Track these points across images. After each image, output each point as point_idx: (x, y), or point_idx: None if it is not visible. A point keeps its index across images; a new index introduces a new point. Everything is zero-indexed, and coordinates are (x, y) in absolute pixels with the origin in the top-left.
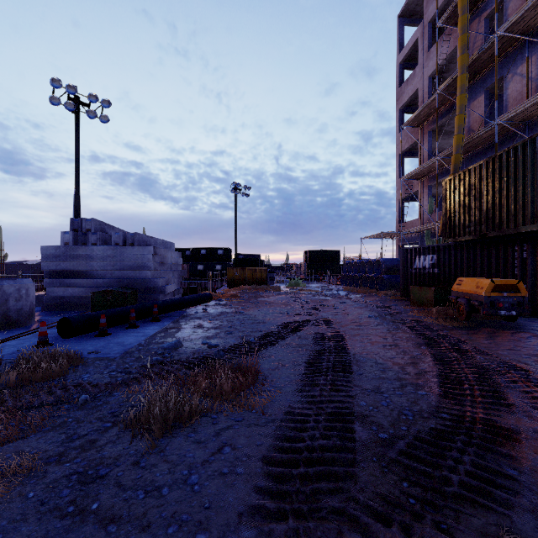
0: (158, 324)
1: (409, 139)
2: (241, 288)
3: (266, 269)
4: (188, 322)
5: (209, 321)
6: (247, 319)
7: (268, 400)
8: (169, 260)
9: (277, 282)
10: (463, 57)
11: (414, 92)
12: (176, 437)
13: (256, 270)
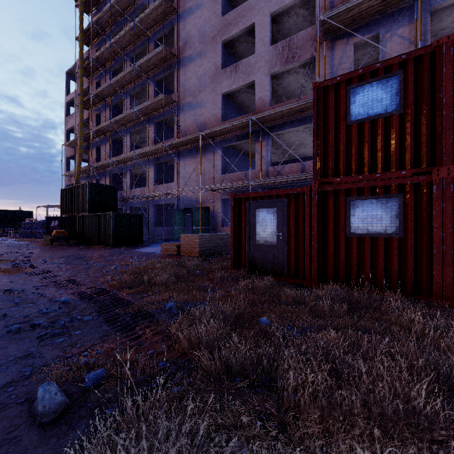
0: None
1: (71, 152)
2: None
3: None
4: None
5: None
6: None
7: None
8: None
9: None
10: (81, 132)
11: (73, 126)
12: None
13: None
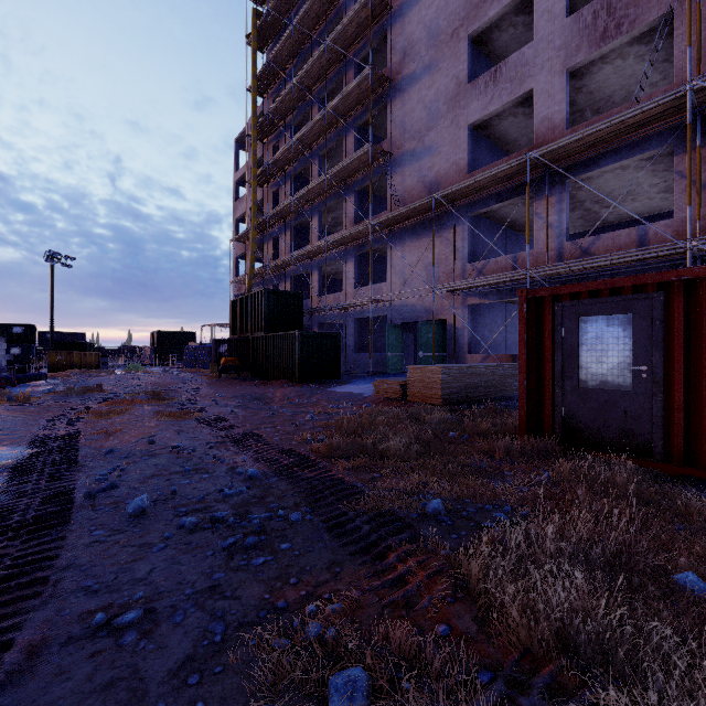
0: (20, 388)
1: (241, 249)
2: (70, 372)
3: (99, 353)
4: (43, 387)
5: (61, 385)
6: (89, 383)
7: (108, 392)
8: (1, 345)
9: (113, 368)
10: (254, 220)
11: (244, 213)
12: (80, 395)
13: (86, 354)
